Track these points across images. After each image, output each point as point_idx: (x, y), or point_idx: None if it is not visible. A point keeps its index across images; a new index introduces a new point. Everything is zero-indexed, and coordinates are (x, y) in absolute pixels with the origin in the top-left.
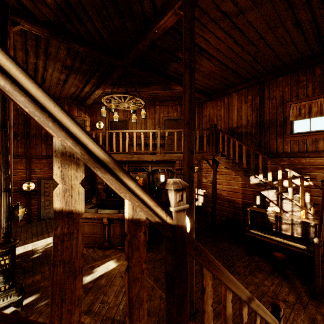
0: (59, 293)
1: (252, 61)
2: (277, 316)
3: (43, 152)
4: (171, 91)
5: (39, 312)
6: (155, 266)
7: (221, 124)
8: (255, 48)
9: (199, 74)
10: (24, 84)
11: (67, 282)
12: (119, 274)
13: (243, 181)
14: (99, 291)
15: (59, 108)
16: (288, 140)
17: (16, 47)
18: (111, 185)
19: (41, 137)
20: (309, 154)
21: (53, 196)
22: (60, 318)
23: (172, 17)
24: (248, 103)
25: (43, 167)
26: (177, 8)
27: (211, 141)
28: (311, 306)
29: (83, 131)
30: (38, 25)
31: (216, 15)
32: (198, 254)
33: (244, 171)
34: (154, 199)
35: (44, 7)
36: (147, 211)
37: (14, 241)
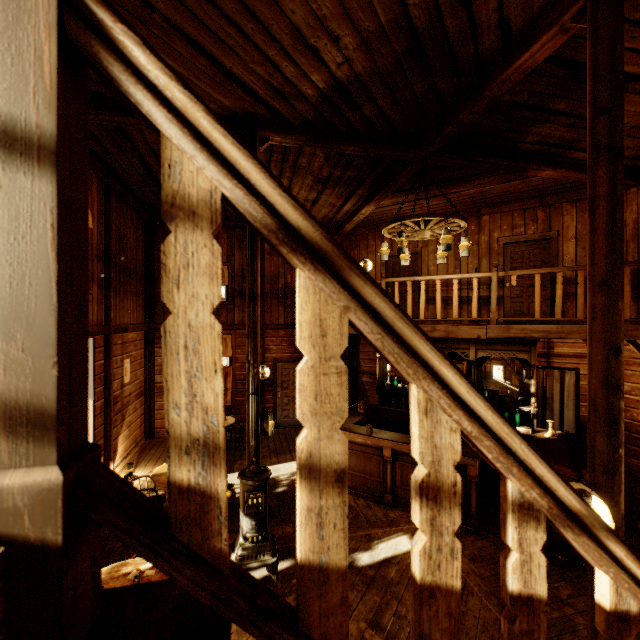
0: None
1: None
2: None
3: (280, 318)
4: (523, 181)
5: None
6: (497, 575)
7: None
8: None
9: None
10: (488, 421)
11: None
12: None
13: None
14: (388, 591)
15: (525, 444)
16: None
17: None
18: (585, 552)
19: (278, 295)
20: None
21: (507, 570)
22: None
23: (552, 40)
24: None
25: (280, 343)
26: (568, 19)
27: None
28: None
29: (552, 472)
30: (291, 133)
31: None
32: None
33: None
34: None
35: (303, 104)
36: None
37: (266, 471)
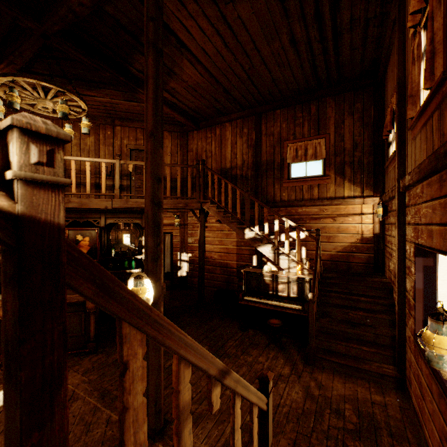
0: None
1: (247, 80)
2: (265, 392)
3: None
4: (139, 104)
5: None
6: (103, 374)
7: (212, 162)
8: (250, 63)
9: (180, 85)
10: None
11: None
12: None
13: (238, 238)
14: None
15: None
16: (285, 186)
17: None
18: None
19: None
20: (305, 202)
21: None
22: None
23: None
24: (244, 137)
25: None
26: None
27: (198, 183)
28: (306, 373)
29: None
30: None
31: None
32: (105, 293)
33: (239, 223)
34: None
35: None
36: None
37: None
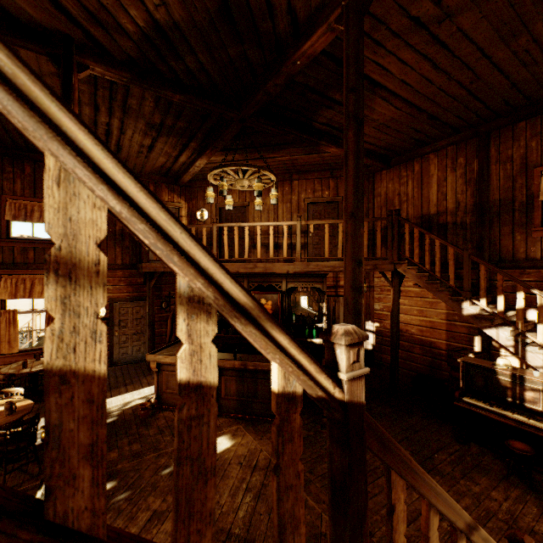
0: (186, 505)
1: (467, 96)
2: None
3: (117, 259)
4: (319, 155)
5: (117, 510)
6: None
7: (408, 208)
8: (473, 75)
9: (368, 125)
10: (144, 205)
11: (196, 489)
12: (236, 459)
13: (449, 309)
14: None
15: (187, 234)
16: (536, 236)
17: (82, 102)
18: (254, 341)
19: (115, 237)
20: None
21: (177, 362)
22: (187, 541)
23: (325, 36)
24: (458, 170)
25: (118, 283)
26: (333, 20)
27: (390, 239)
28: None
29: (218, 265)
30: (115, 67)
31: (401, 25)
32: (383, 448)
33: (452, 292)
34: (315, 361)
35: (124, 38)
36: (305, 380)
37: None
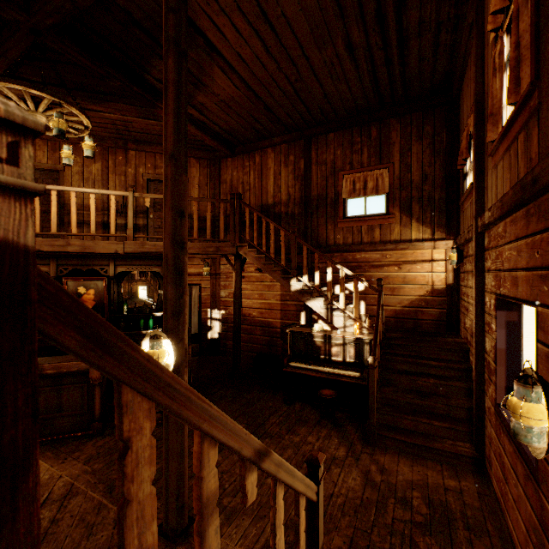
0: None
1: (294, 95)
2: (315, 478)
3: None
4: (159, 123)
5: None
6: (111, 462)
7: (250, 197)
8: (297, 73)
9: (210, 99)
10: None
11: None
12: None
13: (283, 291)
14: None
15: None
16: (340, 226)
17: None
18: None
19: None
20: (364, 246)
21: None
22: None
23: None
24: (289, 166)
25: None
26: None
27: (233, 222)
28: (365, 454)
29: None
30: None
31: None
32: (96, 346)
33: (283, 271)
34: None
35: None
36: None
37: None
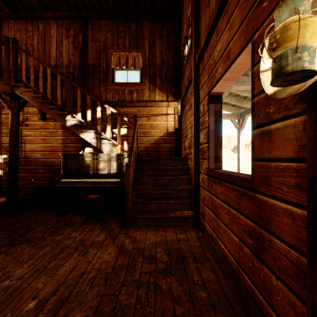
0: None
1: None
2: None
3: None
4: None
5: None
6: None
7: None
8: None
9: None
10: None
11: None
12: None
13: (65, 136)
14: None
15: None
16: (110, 88)
17: None
18: None
19: None
20: (126, 103)
21: None
22: None
23: None
24: (70, 38)
25: None
26: None
27: (8, 63)
28: (122, 234)
29: None
30: None
31: None
32: None
33: (60, 110)
34: None
35: None
36: None
37: None
